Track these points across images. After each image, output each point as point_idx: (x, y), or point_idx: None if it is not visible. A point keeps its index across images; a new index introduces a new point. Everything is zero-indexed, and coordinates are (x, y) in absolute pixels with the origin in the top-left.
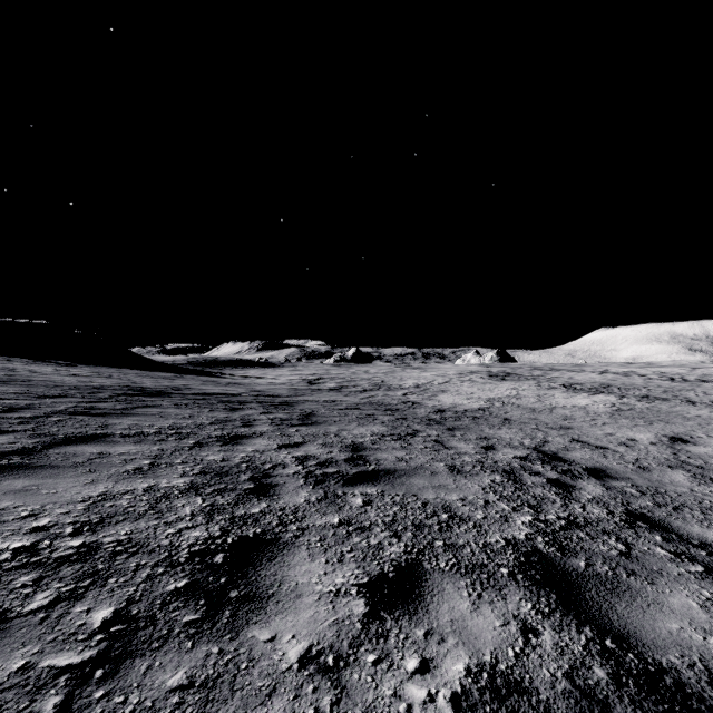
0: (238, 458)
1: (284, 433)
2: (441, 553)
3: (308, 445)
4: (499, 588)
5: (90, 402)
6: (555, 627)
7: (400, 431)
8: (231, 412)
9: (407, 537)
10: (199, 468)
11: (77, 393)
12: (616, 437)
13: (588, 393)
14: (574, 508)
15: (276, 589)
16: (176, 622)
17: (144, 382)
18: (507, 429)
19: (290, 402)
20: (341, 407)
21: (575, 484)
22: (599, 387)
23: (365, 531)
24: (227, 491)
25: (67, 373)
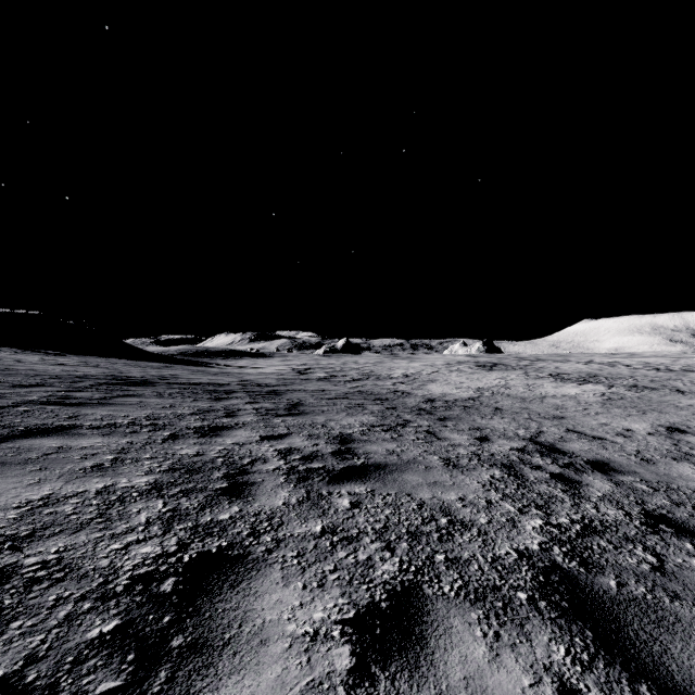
0: (215, 452)
1: (268, 424)
2: (444, 571)
3: (292, 436)
4: (520, 623)
5: (67, 392)
6: (602, 686)
7: (390, 421)
8: (215, 402)
9: (401, 550)
10: (169, 464)
11: (56, 382)
12: (612, 427)
13: (577, 383)
14: (586, 509)
15: (235, 632)
16: (86, 694)
17: (131, 372)
18: (499, 419)
19: (278, 392)
20: (330, 396)
21: (580, 479)
22: (587, 376)
23: (353, 543)
24: (195, 492)
25: (53, 363)
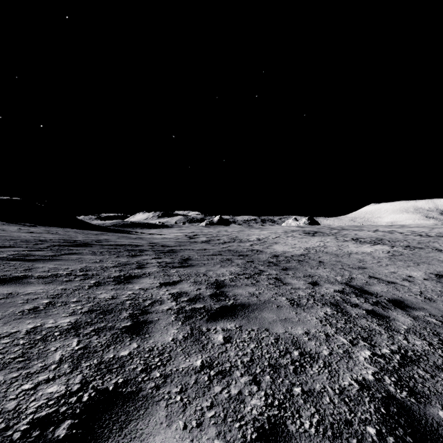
0: (125, 295)
1: (166, 274)
2: (302, 405)
3: (182, 283)
4: None
5: (29, 251)
6: None
7: (250, 271)
8: (131, 258)
9: (266, 383)
10: (89, 306)
11: (24, 244)
12: (398, 274)
13: (370, 244)
14: (399, 340)
15: None
16: None
17: (77, 237)
18: (323, 269)
19: (174, 250)
20: (209, 253)
21: (388, 314)
22: (376, 240)
23: (226, 377)
24: (105, 331)
25: (26, 231)
